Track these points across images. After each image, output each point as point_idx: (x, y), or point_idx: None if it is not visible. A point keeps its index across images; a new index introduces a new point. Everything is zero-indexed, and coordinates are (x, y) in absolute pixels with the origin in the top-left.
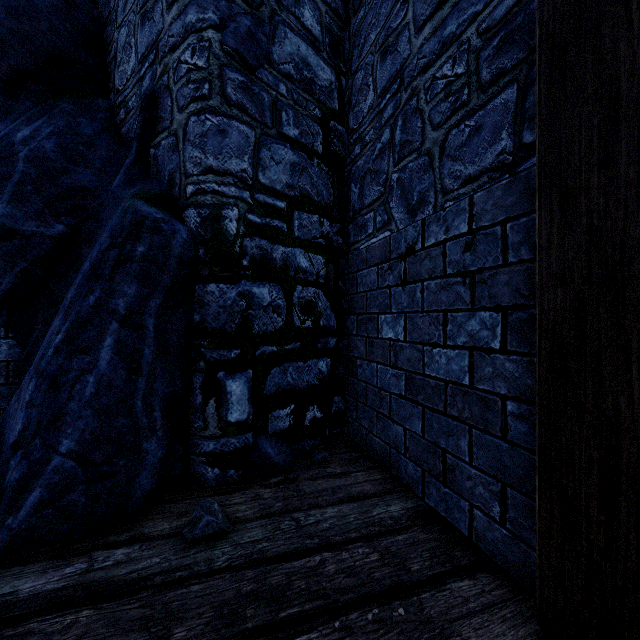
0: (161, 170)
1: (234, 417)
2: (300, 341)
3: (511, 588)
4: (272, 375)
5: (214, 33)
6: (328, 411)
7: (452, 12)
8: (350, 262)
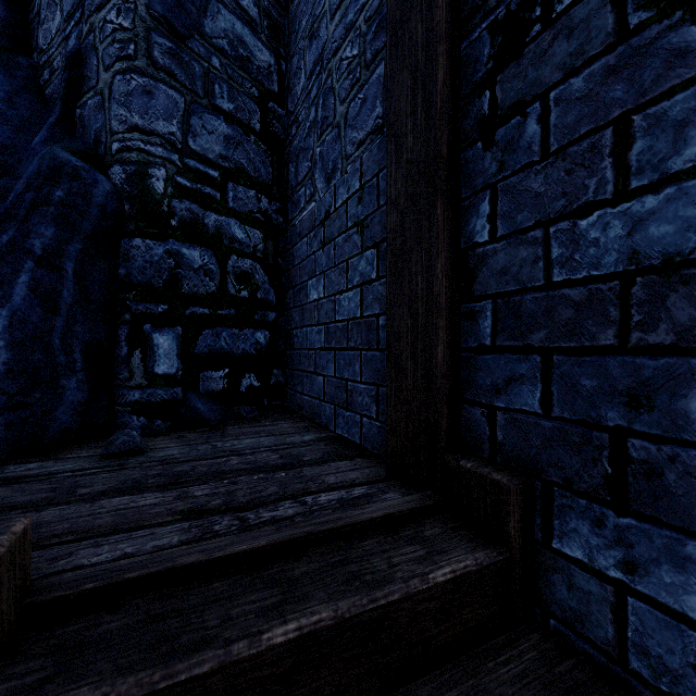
0: (87, 130)
1: (161, 369)
2: (235, 309)
3: (378, 463)
4: (204, 336)
5: None
6: (267, 382)
7: (351, 2)
8: (289, 239)
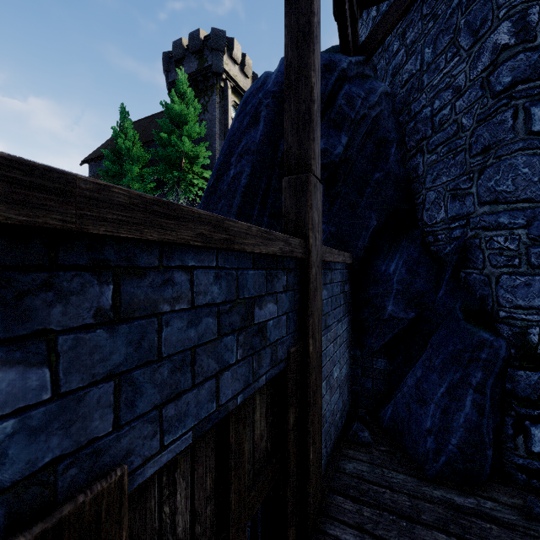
0: (472, 289)
1: (536, 449)
2: None
3: None
4: None
5: (522, 230)
6: None
7: None
8: None
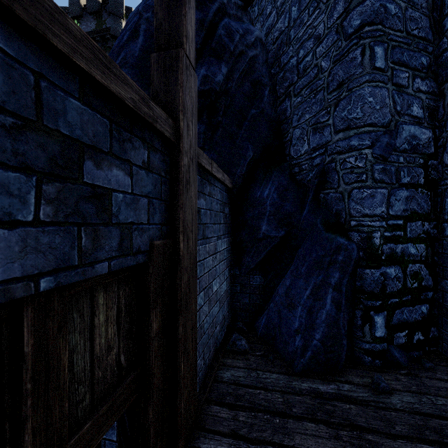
0: (329, 206)
1: (378, 334)
2: (410, 295)
3: None
4: (395, 314)
5: (368, 150)
6: (427, 336)
7: None
8: (444, 246)
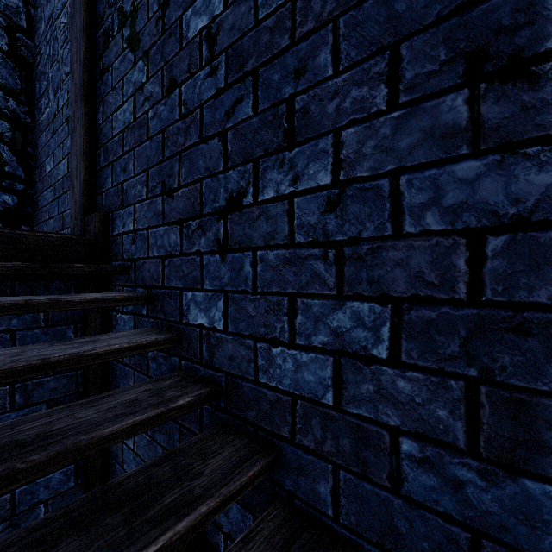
0: None
1: None
2: None
3: None
4: None
5: None
6: None
7: None
8: (36, 135)
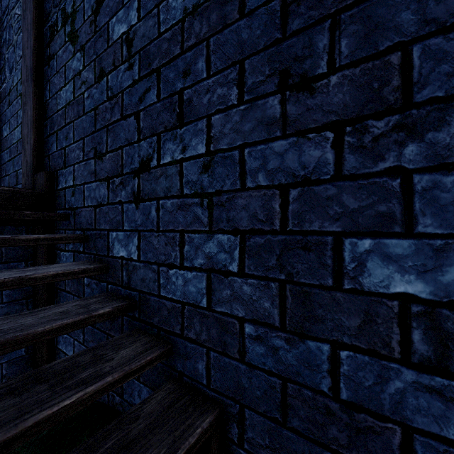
0: None
1: None
2: None
3: None
4: None
5: None
6: None
7: None
8: None
